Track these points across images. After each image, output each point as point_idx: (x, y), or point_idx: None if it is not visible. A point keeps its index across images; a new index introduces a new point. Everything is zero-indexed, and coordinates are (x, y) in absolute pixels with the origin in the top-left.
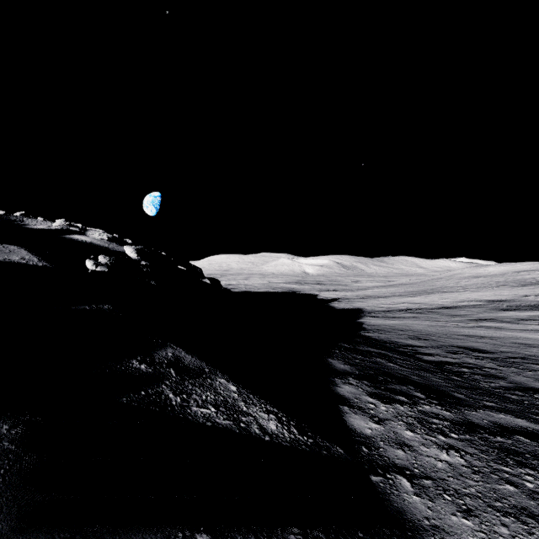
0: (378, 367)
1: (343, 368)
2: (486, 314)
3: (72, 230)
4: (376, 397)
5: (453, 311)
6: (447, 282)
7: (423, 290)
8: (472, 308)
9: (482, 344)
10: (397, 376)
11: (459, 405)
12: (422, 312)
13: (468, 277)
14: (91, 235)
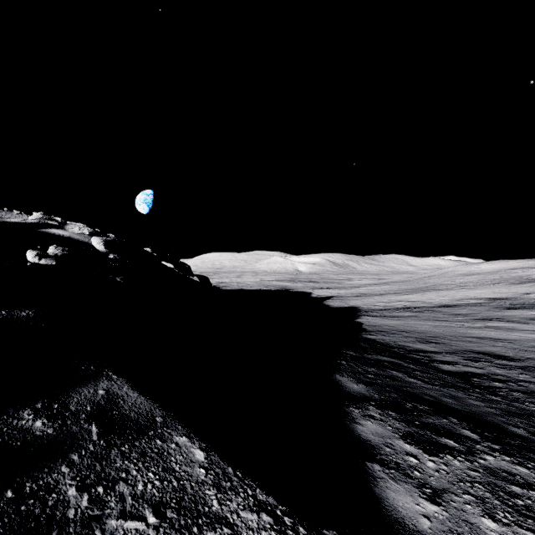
0: (399, 385)
1: (357, 390)
2: (490, 313)
3: (49, 224)
4: (413, 442)
5: (454, 309)
6: (441, 280)
7: (417, 287)
8: (473, 307)
9: (501, 349)
10: (426, 399)
11: (531, 452)
12: (421, 310)
13: (462, 275)
14: (70, 229)
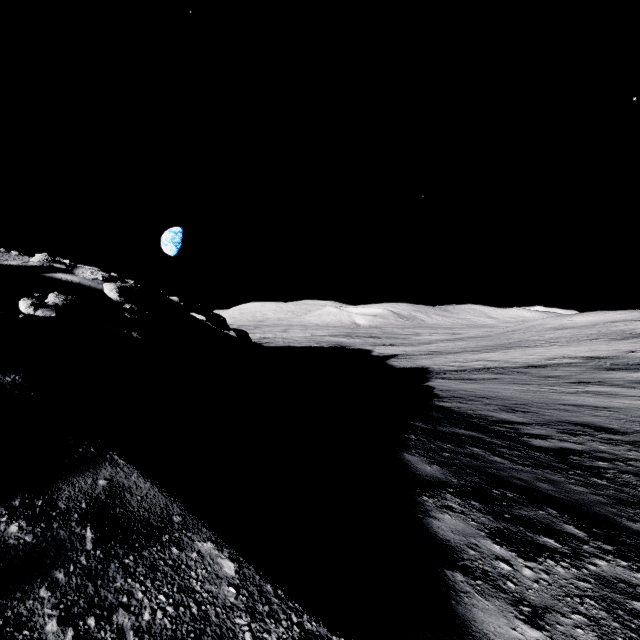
0: (481, 466)
1: (430, 472)
2: (588, 375)
3: (55, 267)
4: (504, 543)
5: (544, 370)
6: (527, 335)
7: (499, 344)
8: (567, 367)
9: (603, 419)
10: (516, 484)
11: None
12: (504, 372)
13: (552, 329)
14: (80, 274)
